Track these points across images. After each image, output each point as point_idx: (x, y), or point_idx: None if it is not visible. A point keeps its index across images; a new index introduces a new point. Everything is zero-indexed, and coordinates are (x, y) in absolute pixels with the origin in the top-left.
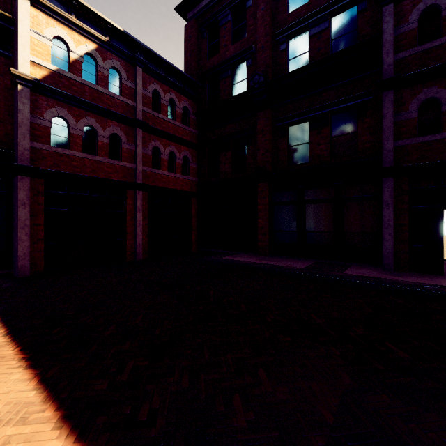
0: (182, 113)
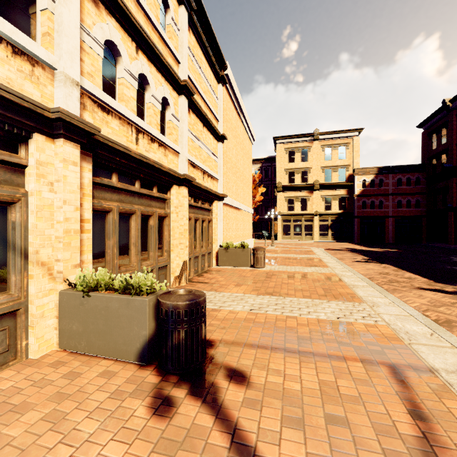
0: (415, 180)
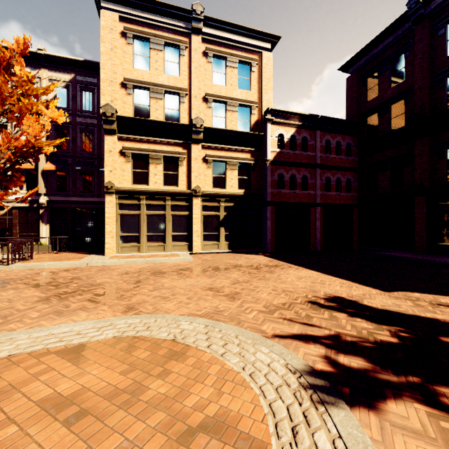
0: (345, 148)
